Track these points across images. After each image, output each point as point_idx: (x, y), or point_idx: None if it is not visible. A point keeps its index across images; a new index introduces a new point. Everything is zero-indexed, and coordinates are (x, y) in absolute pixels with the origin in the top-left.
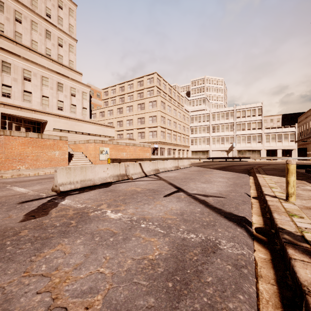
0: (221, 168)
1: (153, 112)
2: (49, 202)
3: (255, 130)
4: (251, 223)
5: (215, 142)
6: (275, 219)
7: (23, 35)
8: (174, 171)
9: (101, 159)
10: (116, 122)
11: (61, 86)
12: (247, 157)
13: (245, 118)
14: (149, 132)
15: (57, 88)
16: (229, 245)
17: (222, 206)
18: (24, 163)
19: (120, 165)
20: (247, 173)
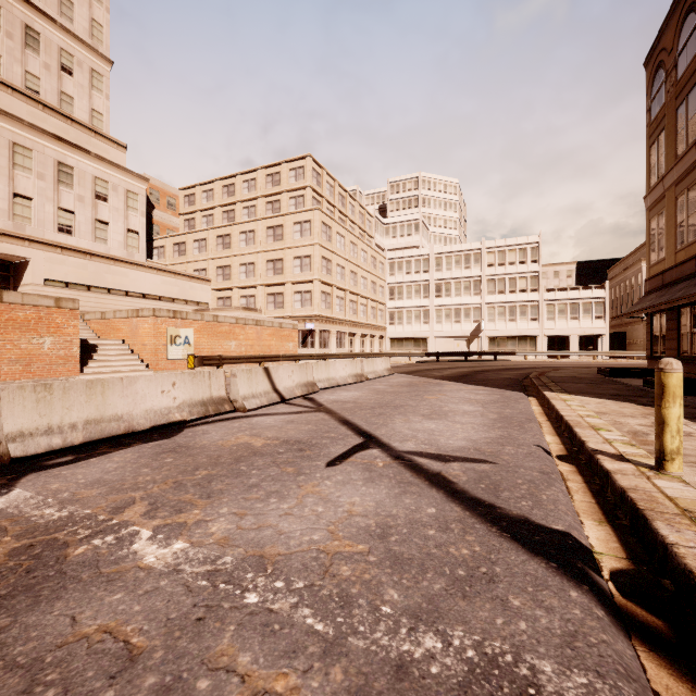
0: (461, 378)
1: (304, 246)
2: None
3: (525, 295)
4: (593, 556)
5: (442, 318)
6: (674, 549)
7: None
8: (354, 386)
9: (172, 358)
10: (214, 268)
11: (68, 172)
12: (510, 352)
13: (505, 267)
14: (294, 295)
15: (57, 176)
16: (571, 688)
17: (493, 493)
18: None
19: (212, 375)
20: (521, 390)
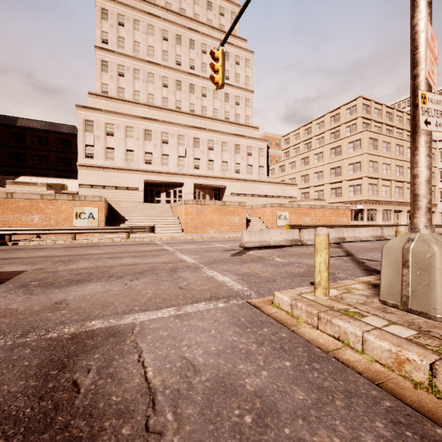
0: None
1: (355, 156)
2: (240, 252)
3: None
4: None
5: None
6: None
7: (207, 108)
8: (372, 242)
9: (278, 225)
10: (299, 177)
11: (238, 147)
12: None
13: None
14: (348, 187)
15: (235, 150)
16: (343, 275)
17: (375, 266)
18: (212, 228)
19: (294, 231)
20: None
